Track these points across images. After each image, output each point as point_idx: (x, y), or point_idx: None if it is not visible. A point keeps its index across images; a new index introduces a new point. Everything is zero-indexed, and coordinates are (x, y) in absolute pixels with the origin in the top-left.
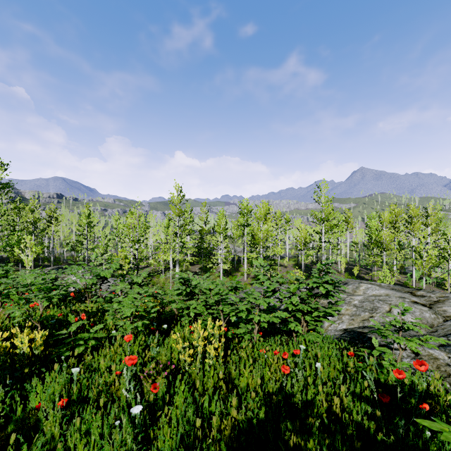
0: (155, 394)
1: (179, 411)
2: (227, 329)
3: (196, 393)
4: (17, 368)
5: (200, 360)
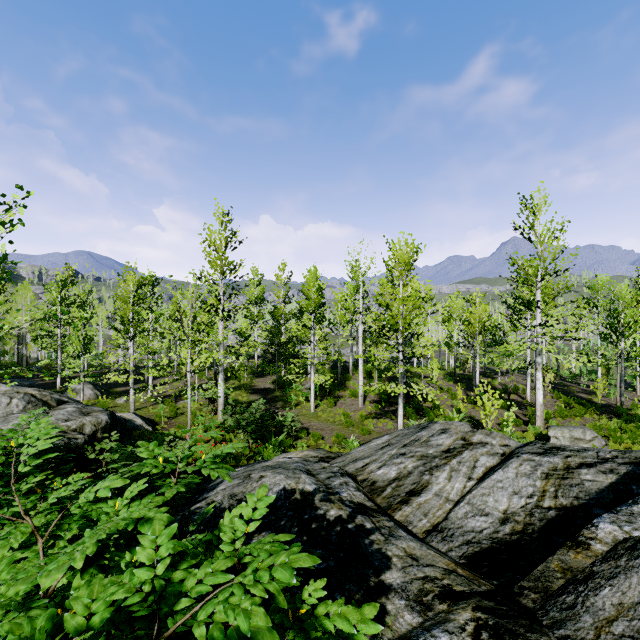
0: None
1: None
2: None
3: None
4: None
5: None
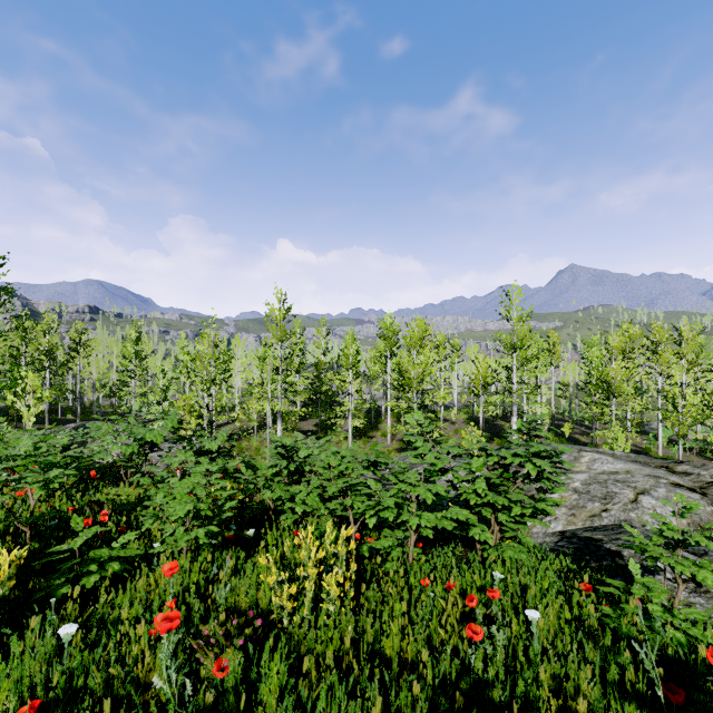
0: (221, 679)
1: None
2: (360, 534)
3: (300, 688)
4: None
5: (310, 604)
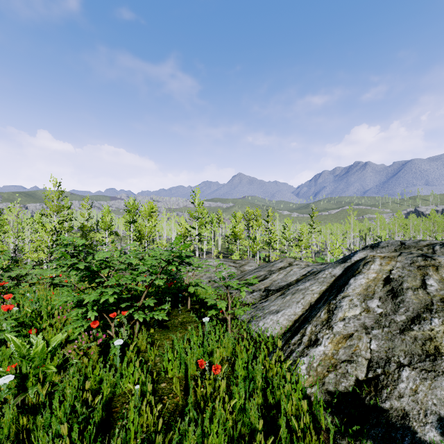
0: None
1: None
2: None
3: None
4: None
5: None
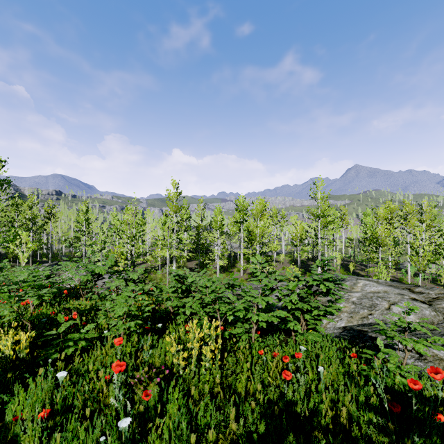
0: (146, 401)
1: (171, 424)
2: (223, 327)
3: (191, 403)
4: (0, 373)
5: (195, 363)
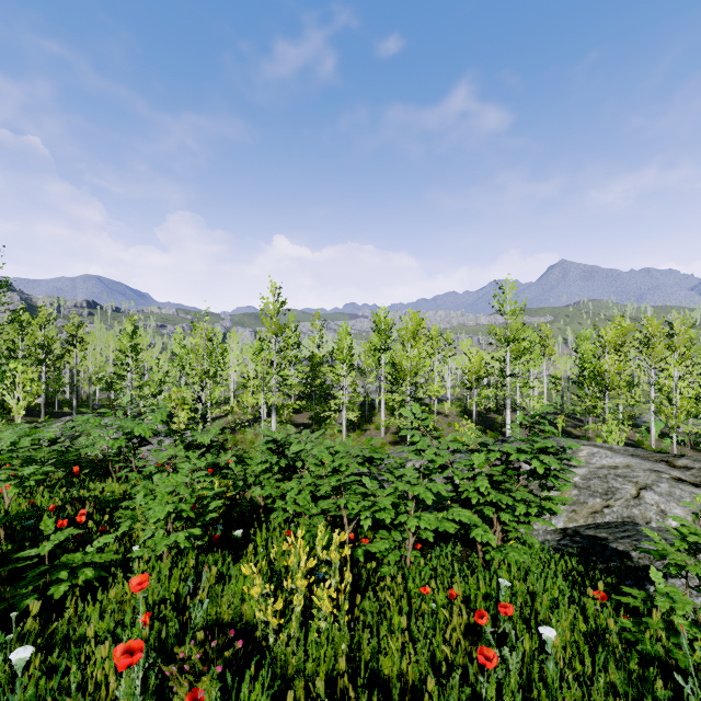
0: None
1: None
2: (354, 533)
3: None
4: None
5: (300, 618)
